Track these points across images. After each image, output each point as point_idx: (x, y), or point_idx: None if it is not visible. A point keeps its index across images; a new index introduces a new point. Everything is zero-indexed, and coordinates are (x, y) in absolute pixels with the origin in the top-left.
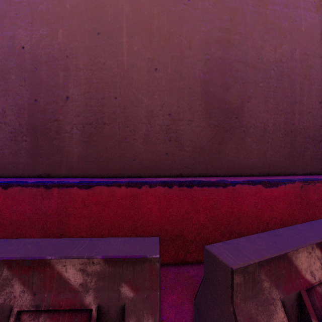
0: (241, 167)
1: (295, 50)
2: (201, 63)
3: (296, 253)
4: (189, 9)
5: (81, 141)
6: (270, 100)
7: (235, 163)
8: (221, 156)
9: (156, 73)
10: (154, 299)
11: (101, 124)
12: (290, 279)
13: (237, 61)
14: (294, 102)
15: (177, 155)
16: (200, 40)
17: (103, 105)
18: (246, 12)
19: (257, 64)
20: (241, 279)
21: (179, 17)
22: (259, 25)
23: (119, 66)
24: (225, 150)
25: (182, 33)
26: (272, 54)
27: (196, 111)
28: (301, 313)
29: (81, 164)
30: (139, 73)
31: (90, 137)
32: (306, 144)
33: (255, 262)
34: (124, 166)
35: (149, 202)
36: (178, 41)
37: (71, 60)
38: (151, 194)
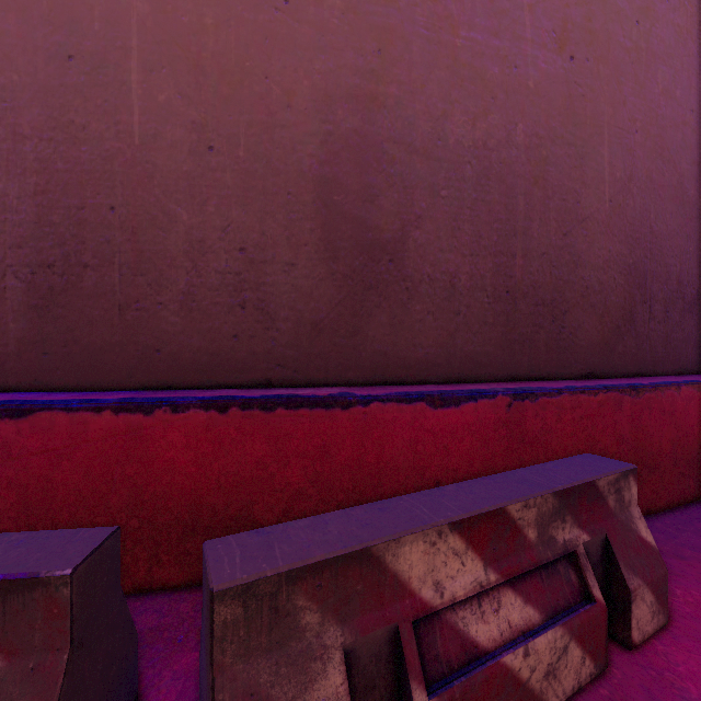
0: (401, 366)
1: (515, 125)
2: (314, 141)
3: (396, 547)
4: (288, 21)
5: (27, 305)
6: (464, 227)
7: (389, 356)
8: (358, 341)
9: (211, 157)
10: (51, 670)
11: (78, 266)
12: (379, 601)
13: (393, 141)
14: (512, 233)
15: (261, 339)
16: (313, 91)
17: (83, 224)
18: (413, 39)
19: (437, 150)
20: (238, 613)
21: (266, 37)
22: (441, 70)
23: (123, 136)
24: (366, 330)
25: (272, 73)
26: (469, 130)
27: (303, 244)
28: (399, 670)
29: (27, 359)
30: (171, 154)
31: (50, 297)
32: (538, 318)
33: (280, 572)
34: (133, 365)
35: (171, 444)
36: (263, 88)
37: (0, 115)
38: (176, 427)
